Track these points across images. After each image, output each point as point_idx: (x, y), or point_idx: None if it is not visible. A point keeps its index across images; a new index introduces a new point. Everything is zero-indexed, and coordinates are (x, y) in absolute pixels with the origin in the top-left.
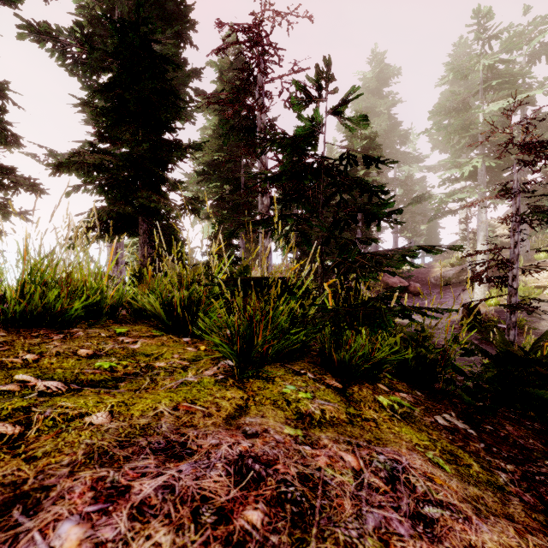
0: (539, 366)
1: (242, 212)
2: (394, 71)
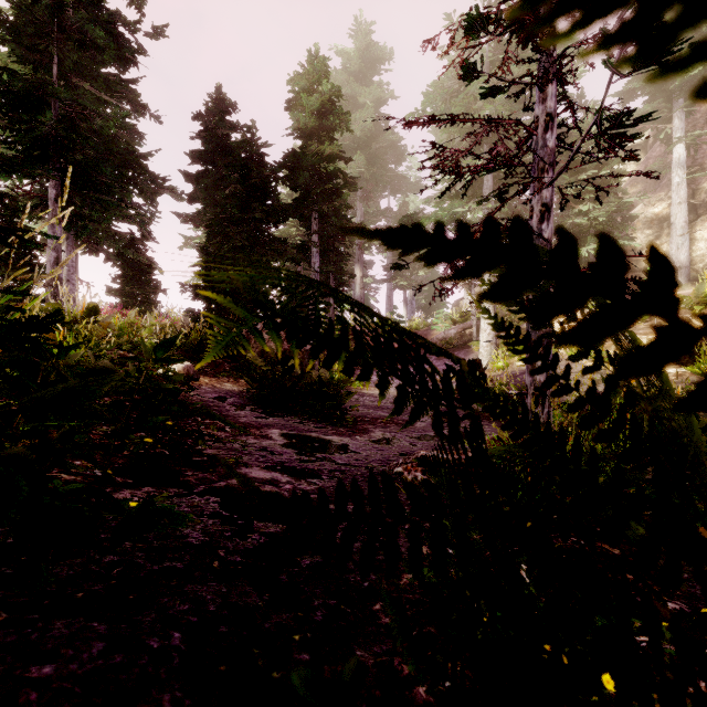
0: None
1: None
2: (384, 53)
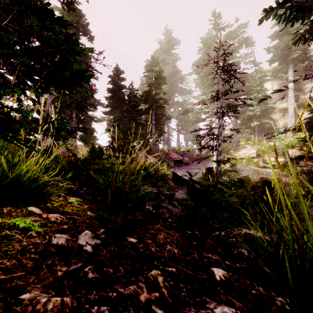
0: (196, 183)
1: (73, 108)
2: (176, 41)
